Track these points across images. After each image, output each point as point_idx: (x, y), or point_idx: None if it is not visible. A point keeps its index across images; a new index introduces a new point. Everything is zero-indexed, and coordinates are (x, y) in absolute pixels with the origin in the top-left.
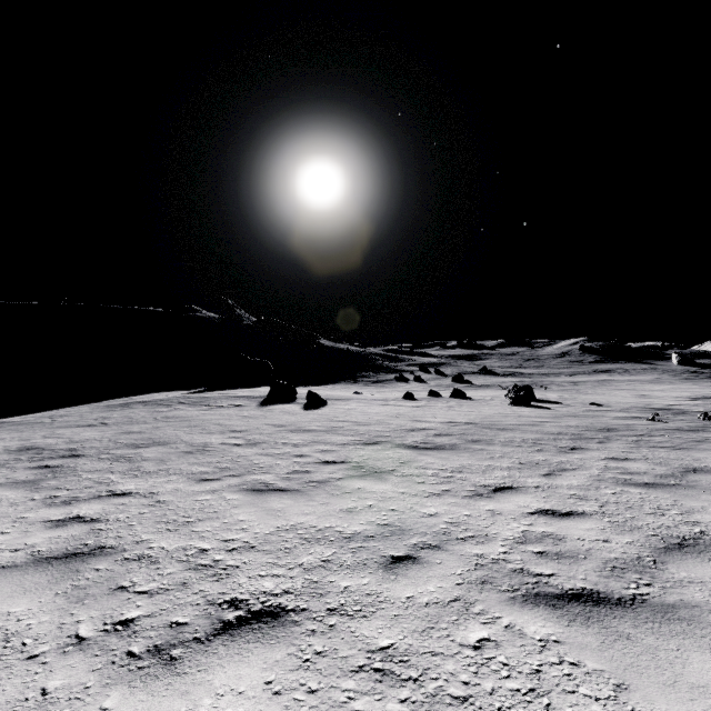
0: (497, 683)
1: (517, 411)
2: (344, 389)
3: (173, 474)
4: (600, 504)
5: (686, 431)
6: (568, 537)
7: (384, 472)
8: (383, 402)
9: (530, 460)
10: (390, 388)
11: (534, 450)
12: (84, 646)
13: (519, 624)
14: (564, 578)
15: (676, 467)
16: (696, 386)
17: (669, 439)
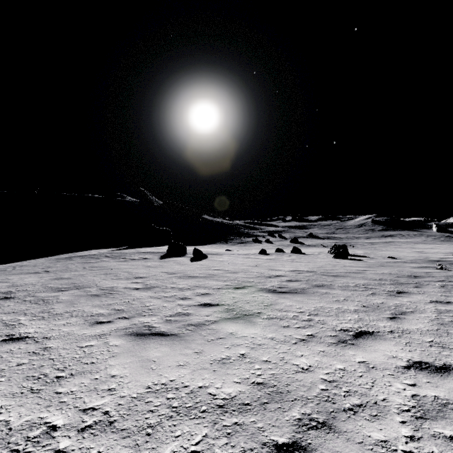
0: None
1: (340, 262)
2: (219, 247)
3: (75, 316)
4: None
5: None
6: None
7: (252, 315)
8: (246, 256)
9: (370, 303)
10: (249, 247)
11: (369, 294)
12: None
13: None
14: None
15: None
16: (452, 245)
17: None
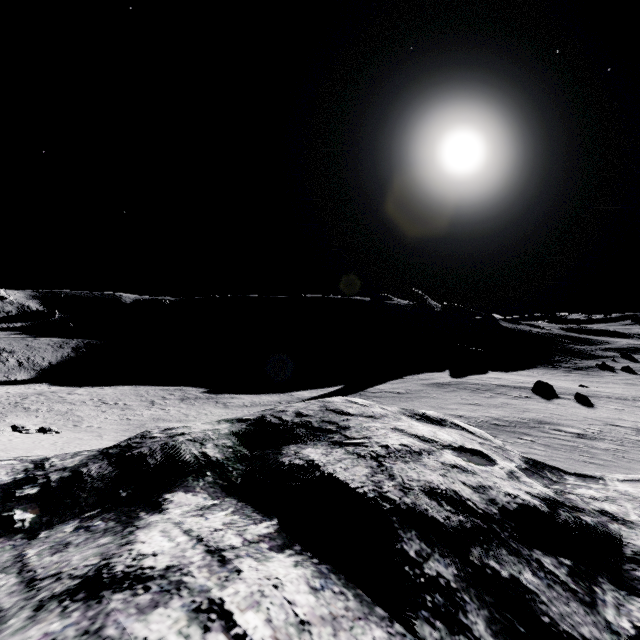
0: None
1: None
2: (552, 375)
3: (604, 442)
4: None
5: None
6: None
7: None
8: (634, 404)
9: None
10: (598, 377)
11: None
12: None
13: None
14: None
15: None
16: None
17: None
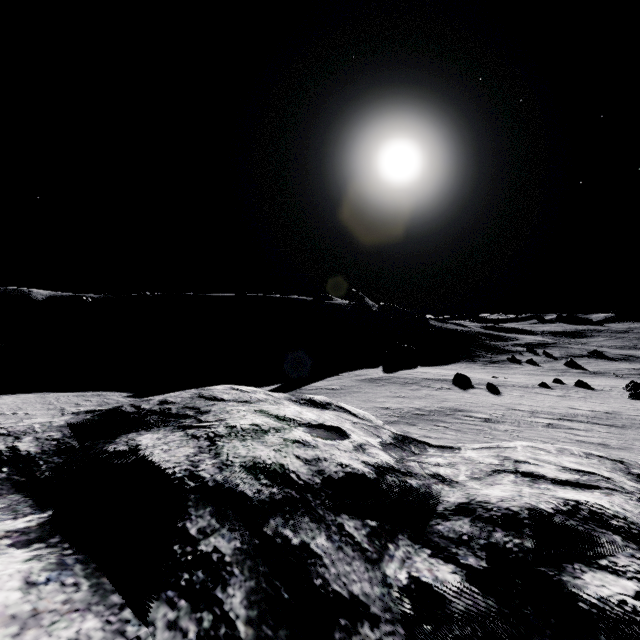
0: (638, 457)
1: (635, 405)
2: (471, 369)
3: (505, 424)
4: None
5: None
6: None
7: (584, 431)
8: (532, 390)
9: None
10: (508, 369)
11: None
12: None
13: None
14: None
15: None
16: None
17: None
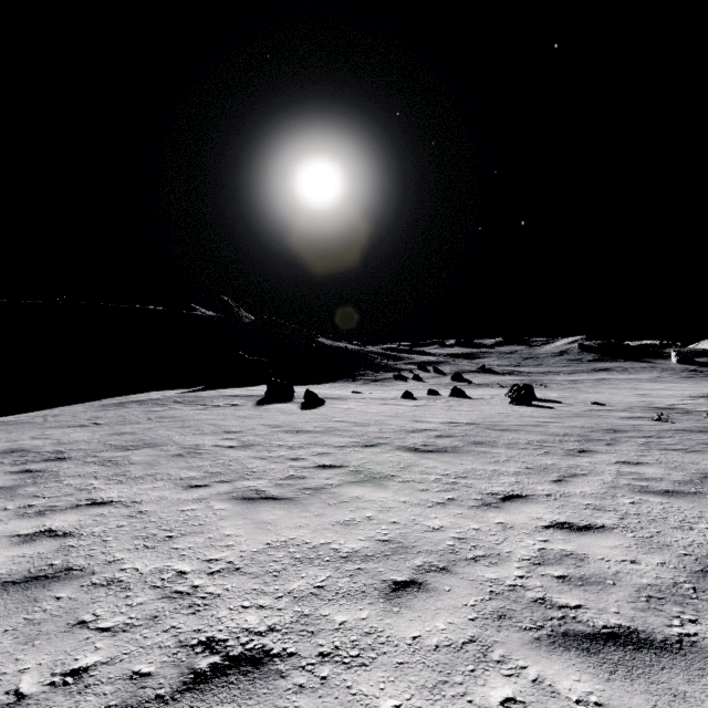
0: None
1: (518, 411)
2: (343, 388)
3: (160, 480)
4: (620, 516)
5: (695, 432)
6: (590, 556)
7: (384, 478)
8: (382, 401)
9: (537, 464)
10: (389, 386)
11: (541, 453)
12: (23, 707)
13: (549, 678)
14: (594, 611)
15: (693, 472)
16: (696, 384)
17: (679, 441)
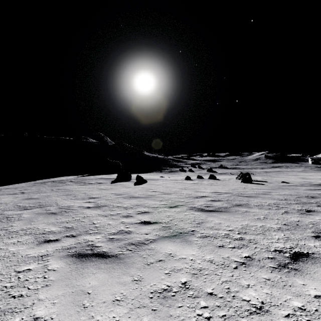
0: None
1: (248, 186)
2: (155, 175)
3: (27, 234)
4: None
5: None
6: None
7: (187, 233)
8: (176, 181)
9: (288, 221)
10: (177, 174)
11: (283, 212)
12: None
13: None
14: None
15: None
16: None
17: None
